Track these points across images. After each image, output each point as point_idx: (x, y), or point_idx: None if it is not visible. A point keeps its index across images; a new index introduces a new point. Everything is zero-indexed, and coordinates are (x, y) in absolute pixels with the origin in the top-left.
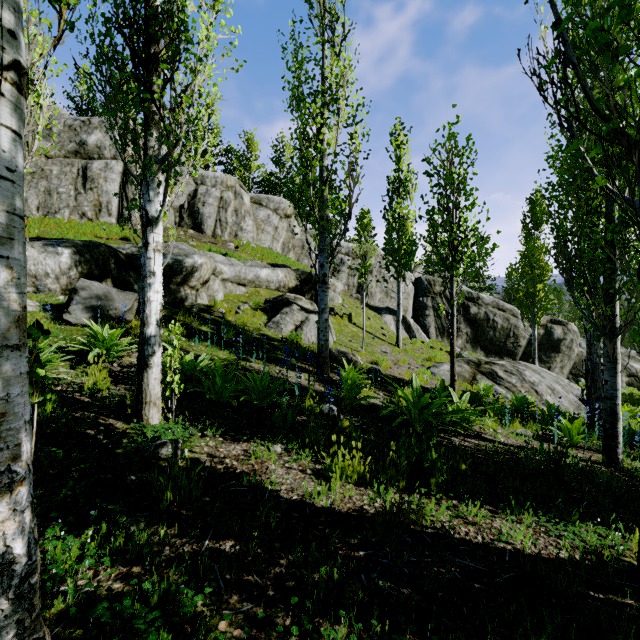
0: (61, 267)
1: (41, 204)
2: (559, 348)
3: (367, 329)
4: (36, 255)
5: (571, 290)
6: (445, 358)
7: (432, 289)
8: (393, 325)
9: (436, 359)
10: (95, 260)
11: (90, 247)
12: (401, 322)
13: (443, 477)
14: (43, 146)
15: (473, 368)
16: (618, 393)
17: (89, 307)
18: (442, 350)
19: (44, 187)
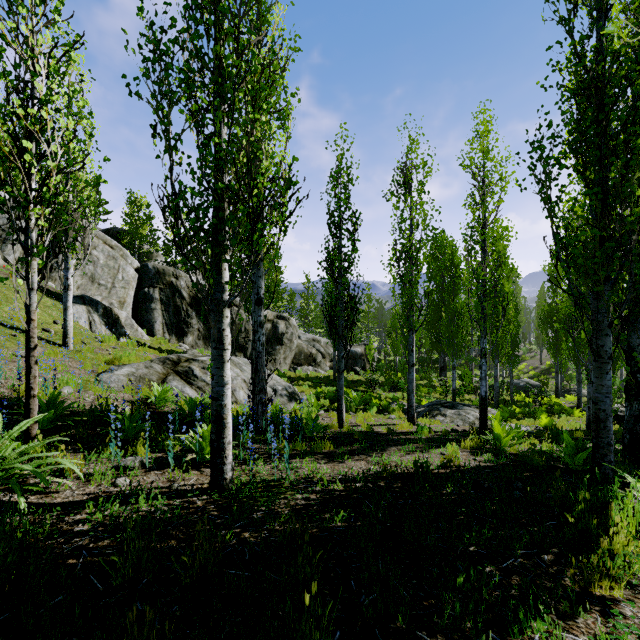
0: None
1: None
2: (283, 341)
3: (10, 322)
4: None
5: (176, 247)
6: (138, 358)
7: (161, 279)
8: (85, 319)
9: (122, 360)
10: None
11: None
12: (101, 315)
13: None
14: None
15: (169, 368)
16: (226, 390)
17: None
18: (161, 349)
19: None
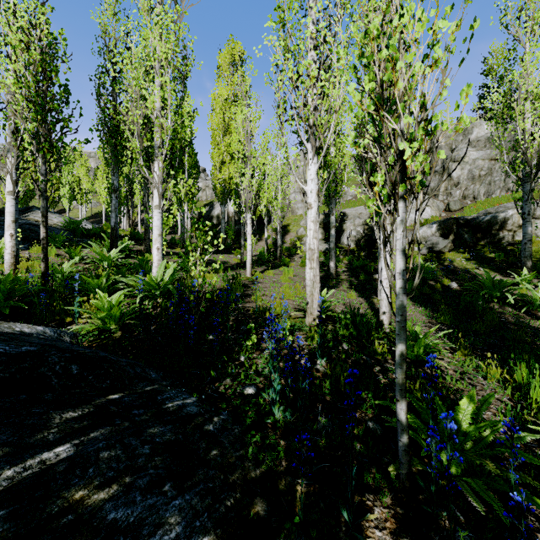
0: (432, 232)
1: (485, 192)
2: None
3: None
4: (425, 229)
5: None
6: None
7: None
8: None
9: None
10: (445, 227)
11: (444, 221)
12: None
13: (416, 293)
14: (493, 154)
15: None
16: None
17: (428, 248)
18: None
19: (488, 181)
